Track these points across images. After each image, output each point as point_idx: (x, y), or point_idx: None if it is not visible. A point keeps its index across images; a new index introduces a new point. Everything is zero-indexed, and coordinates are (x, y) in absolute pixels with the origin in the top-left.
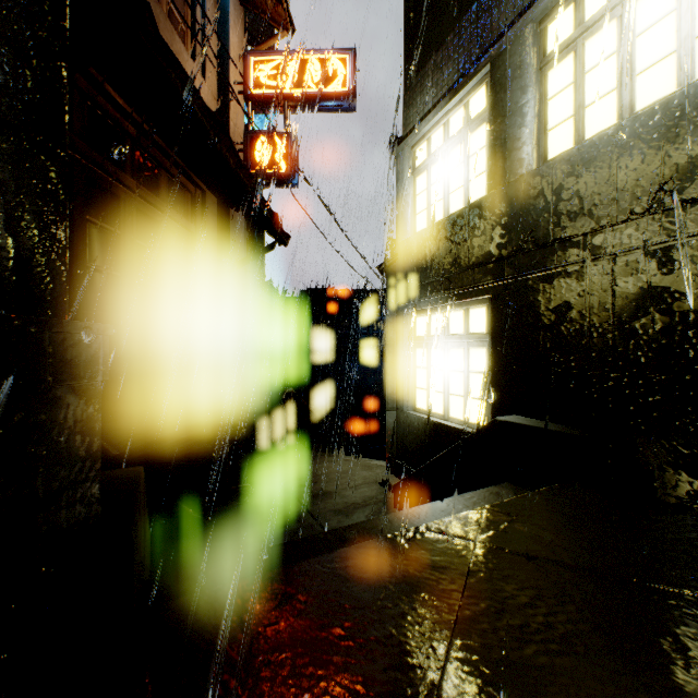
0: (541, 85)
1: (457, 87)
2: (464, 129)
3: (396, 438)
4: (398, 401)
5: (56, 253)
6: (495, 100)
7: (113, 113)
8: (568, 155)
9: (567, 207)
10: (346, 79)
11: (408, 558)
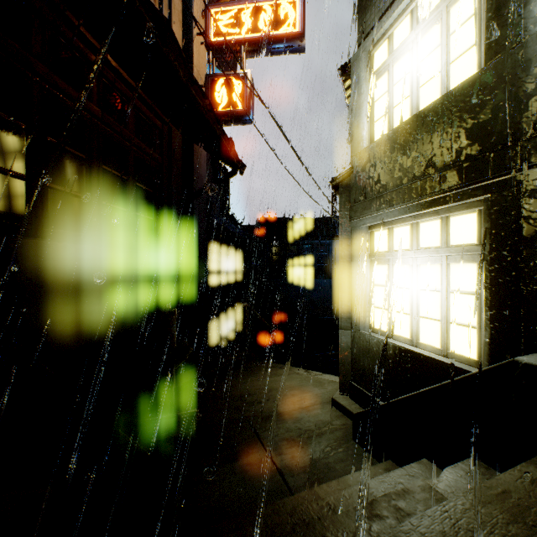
0: None
1: None
2: (442, 3)
3: (350, 359)
4: (353, 320)
5: None
6: None
7: (77, 42)
8: None
9: None
10: (296, 20)
11: None
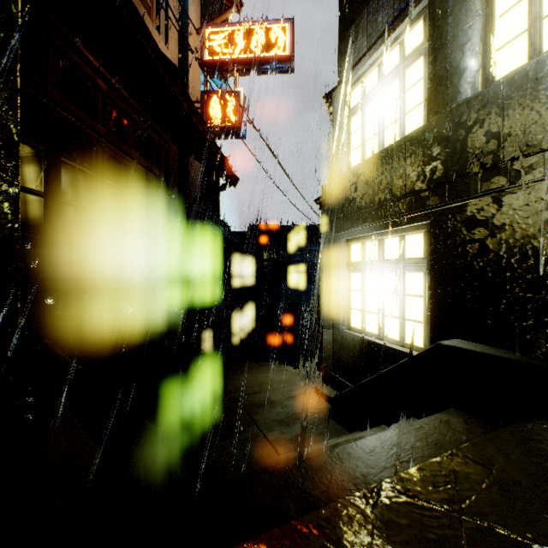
0: (487, 6)
1: (393, 26)
2: (399, 65)
3: (332, 354)
4: (334, 320)
5: (6, 179)
6: (435, 30)
7: (86, 70)
8: (524, 69)
9: (522, 124)
10: (286, 44)
11: (379, 544)
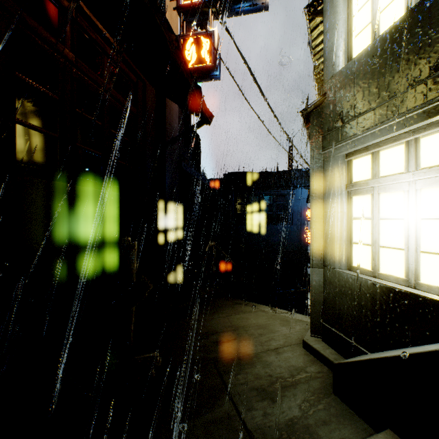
0: None
1: None
2: None
3: (323, 299)
4: (326, 258)
5: None
6: None
7: None
8: None
9: None
10: None
11: None
